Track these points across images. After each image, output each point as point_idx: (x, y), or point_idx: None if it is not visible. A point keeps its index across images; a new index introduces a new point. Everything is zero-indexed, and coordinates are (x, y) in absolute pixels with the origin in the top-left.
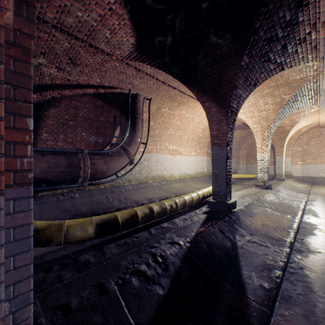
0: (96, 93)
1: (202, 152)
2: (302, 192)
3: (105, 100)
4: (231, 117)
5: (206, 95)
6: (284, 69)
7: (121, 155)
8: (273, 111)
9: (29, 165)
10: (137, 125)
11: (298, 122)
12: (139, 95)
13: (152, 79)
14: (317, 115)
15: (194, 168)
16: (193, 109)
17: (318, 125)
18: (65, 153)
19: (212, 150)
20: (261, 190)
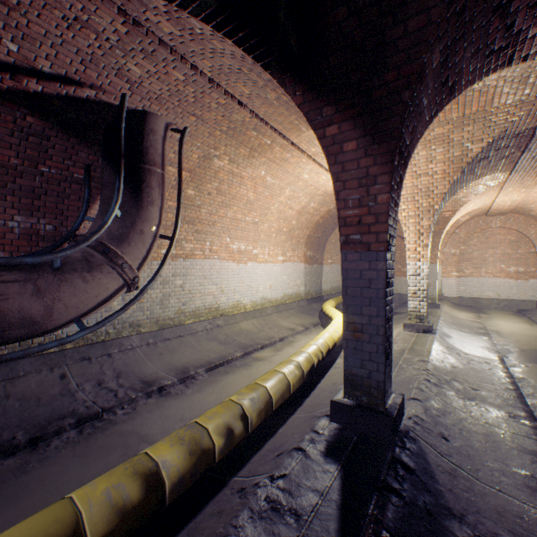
0: (13, 89)
1: (296, 256)
2: (478, 333)
3: (52, 116)
4: (398, 170)
5: (332, 103)
6: (511, 62)
7: (97, 267)
8: (444, 178)
9: None
10: (148, 191)
11: (465, 203)
12: (154, 115)
13: (180, 65)
14: (495, 193)
15: (282, 286)
16: (281, 168)
17: (486, 211)
18: None
19: (343, 259)
20: (418, 335)
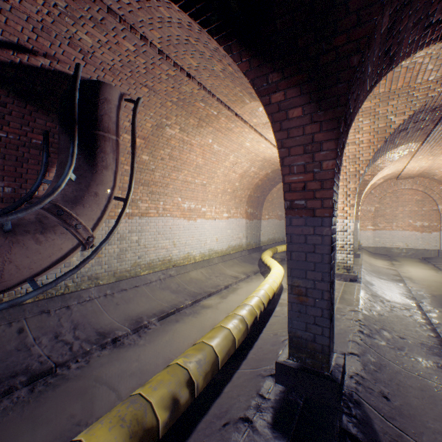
0: None
1: (239, 212)
2: (395, 280)
3: (7, 84)
4: (342, 137)
5: (279, 69)
6: None
7: (50, 228)
8: (369, 146)
9: None
10: (102, 156)
11: (382, 169)
12: (108, 85)
13: (130, 35)
14: (407, 160)
15: (227, 239)
16: (226, 137)
17: (397, 175)
18: None
19: (288, 224)
20: (345, 284)
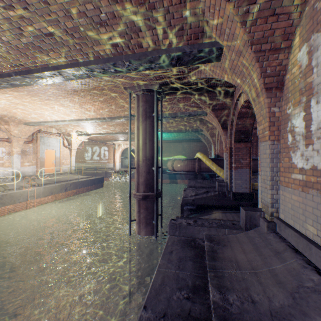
0: None
1: None
2: None
3: None
4: None
5: None
6: None
7: None
8: None
9: (250, 165)
10: None
11: None
12: None
13: None
14: None
15: None
16: None
17: None
18: (252, 159)
19: None
20: None
